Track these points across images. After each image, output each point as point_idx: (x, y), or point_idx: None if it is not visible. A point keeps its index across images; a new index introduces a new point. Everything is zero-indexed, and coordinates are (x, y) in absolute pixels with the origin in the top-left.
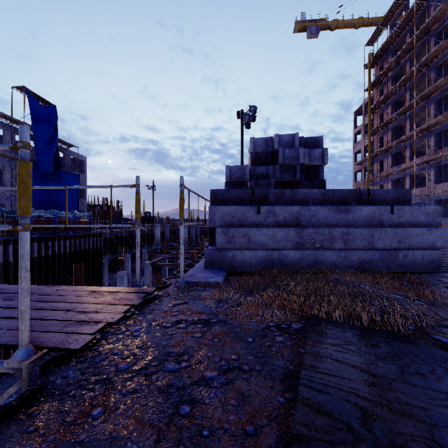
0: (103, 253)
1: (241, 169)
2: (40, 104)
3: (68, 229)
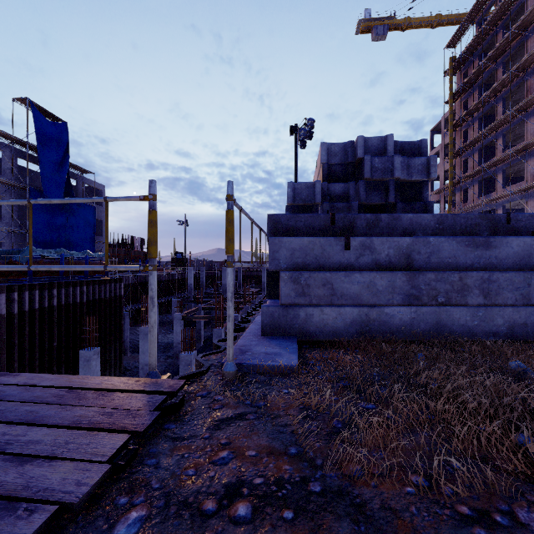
0: (125, 303)
1: (308, 187)
2: (48, 120)
3: (79, 274)
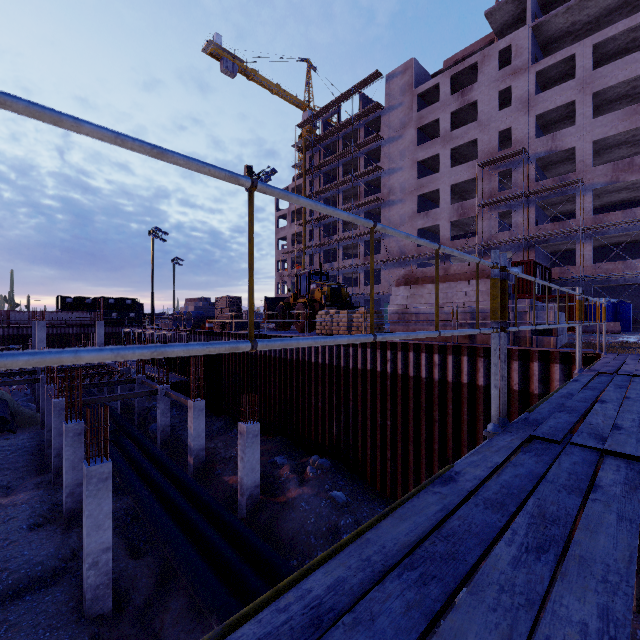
0: None
1: None
2: None
3: None
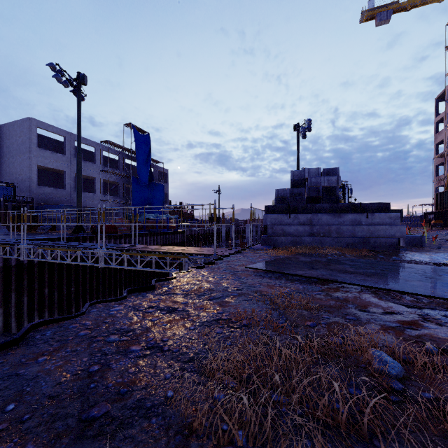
0: None
1: (284, 190)
2: (140, 134)
3: (164, 228)
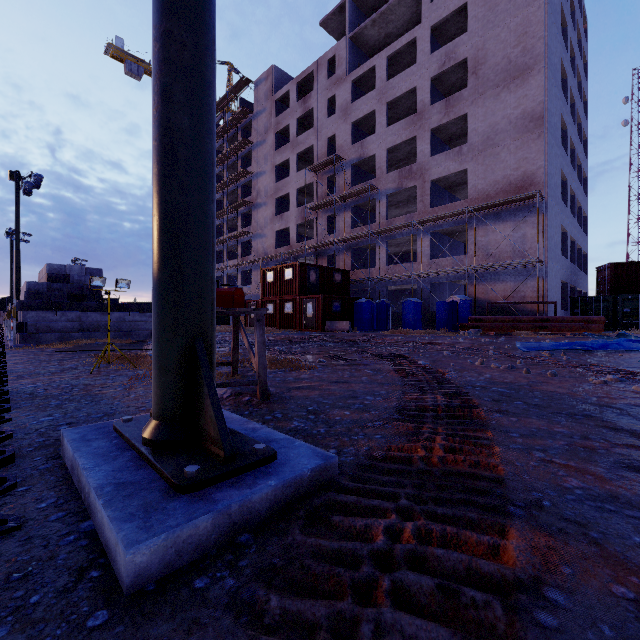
0: None
1: (40, 284)
2: None
3: None
